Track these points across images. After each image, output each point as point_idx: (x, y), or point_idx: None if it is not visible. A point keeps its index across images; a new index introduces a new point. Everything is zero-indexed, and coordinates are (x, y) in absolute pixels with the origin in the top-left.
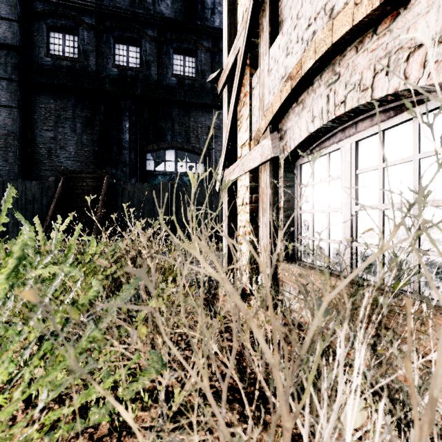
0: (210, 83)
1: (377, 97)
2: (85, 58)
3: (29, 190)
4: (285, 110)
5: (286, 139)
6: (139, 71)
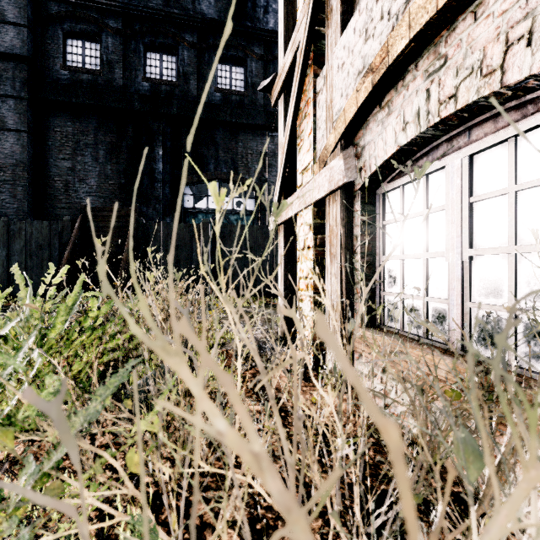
0: (263, 99)
1: (511, 82)
2: (110, 70)
3: (39, 233)
4: (363, 117)
5: (365, 158)
6: (175, 85)
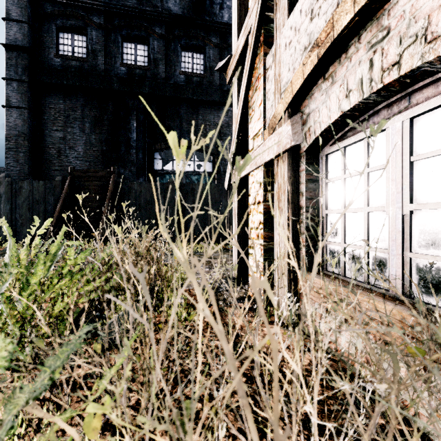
0: (219, 80)
1: None
2: (94, 57)
3: (36, 190)
4: (308, 88)
5: (310, 124)
6: (147, 69)
